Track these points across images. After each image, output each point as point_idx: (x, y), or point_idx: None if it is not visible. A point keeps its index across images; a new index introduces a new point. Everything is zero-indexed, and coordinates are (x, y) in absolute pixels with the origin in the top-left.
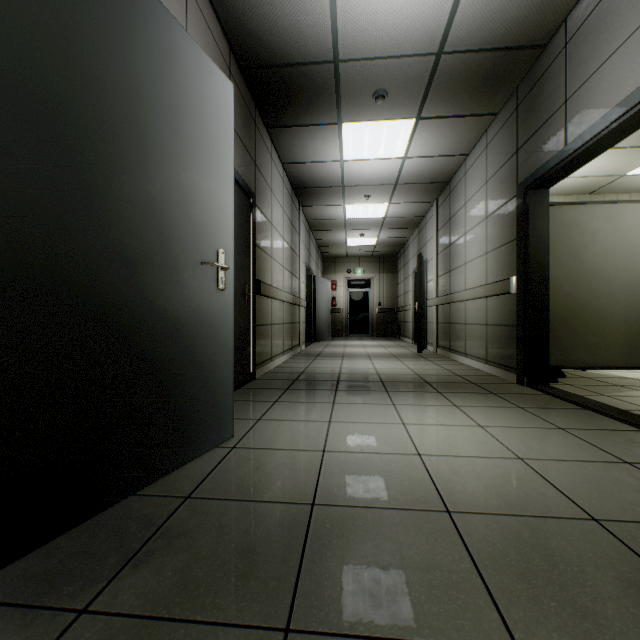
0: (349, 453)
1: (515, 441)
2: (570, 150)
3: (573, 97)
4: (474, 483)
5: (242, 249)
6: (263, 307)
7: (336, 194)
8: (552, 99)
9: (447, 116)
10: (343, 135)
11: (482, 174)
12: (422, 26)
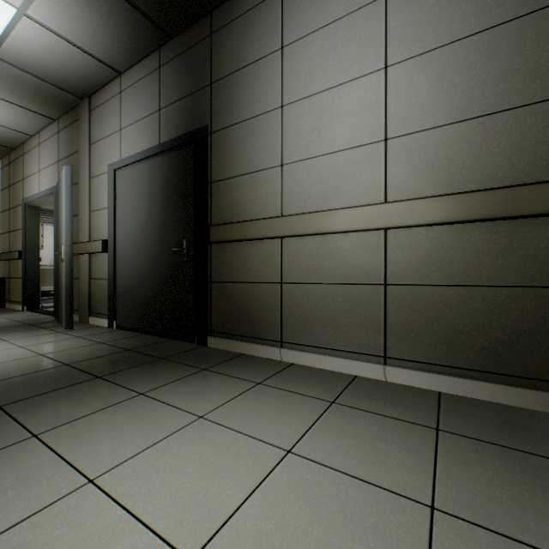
0: None
1: None
2: None
3: None
4: None
5: (178, 206)
6: (241, 257)
7: None
8: None
9: None
10: None
11: None
12: None
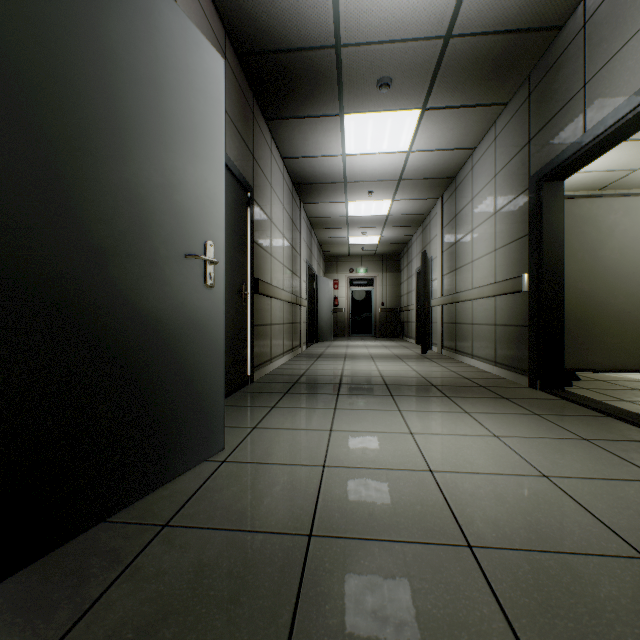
0: (352, 469)
1: (536, 454)
2: (590, 137)
3: (593, 80)
4: (496, 508)
5: (239, 245)
6: (262, 306)
7: (338, 190)
8: (569, 84)
9: (454, 106)
10: (345, 127)
11: (490, 167)
12: (430, 6)
